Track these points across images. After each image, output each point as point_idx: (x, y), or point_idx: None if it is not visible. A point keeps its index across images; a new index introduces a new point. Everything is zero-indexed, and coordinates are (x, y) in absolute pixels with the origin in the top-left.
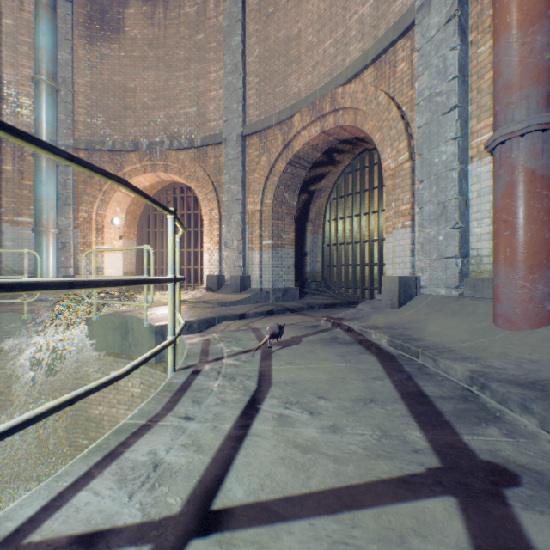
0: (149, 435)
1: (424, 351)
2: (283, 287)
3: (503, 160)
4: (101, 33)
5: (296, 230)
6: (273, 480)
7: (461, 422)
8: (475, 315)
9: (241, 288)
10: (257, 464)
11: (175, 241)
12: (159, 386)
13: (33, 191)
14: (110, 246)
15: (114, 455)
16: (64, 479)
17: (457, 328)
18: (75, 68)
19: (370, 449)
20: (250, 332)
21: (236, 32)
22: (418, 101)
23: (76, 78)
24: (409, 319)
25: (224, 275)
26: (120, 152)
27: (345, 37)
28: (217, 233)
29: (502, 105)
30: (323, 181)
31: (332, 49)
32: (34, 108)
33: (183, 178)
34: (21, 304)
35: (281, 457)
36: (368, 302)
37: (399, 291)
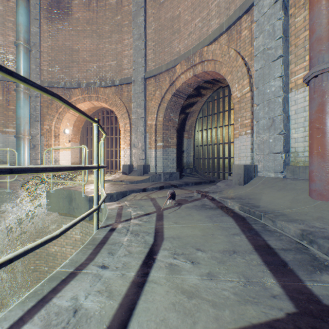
0: (74, 282)
1: (265, 215)
2: (169, 172)
3: (316, 88)
4: (57, 15)
5: (178, 137)
6: (167, 326)
7: (301, 270)
8: (295, 190)
9: (143, 172)
10: (154, 309)
11: (98, 141)
12: (92, 234)
13: (15, 112)
14: (63, 146)
15: (45, 301)
16: (1, 325)
17: (284, 199)
18: (41, 37)
19: (239, 294)
20: (149, 200)
21: (141, 14)
22: (255, 54)
23: (42, 43)
24: (251, 192)
25: (133, 164)
26: (69, 88)
27: (208, 16)
28: (129, 138)
29: (315, 51)
30: (194, 107)
31: (200, 23)
32: (16, 61)
33: (108, 104)
34: (6, 182)
35: (172, 302)
36: (223, 181)
37: (244, 174)
